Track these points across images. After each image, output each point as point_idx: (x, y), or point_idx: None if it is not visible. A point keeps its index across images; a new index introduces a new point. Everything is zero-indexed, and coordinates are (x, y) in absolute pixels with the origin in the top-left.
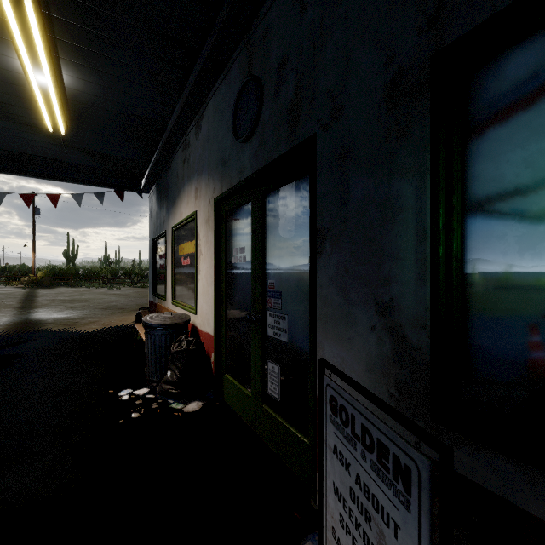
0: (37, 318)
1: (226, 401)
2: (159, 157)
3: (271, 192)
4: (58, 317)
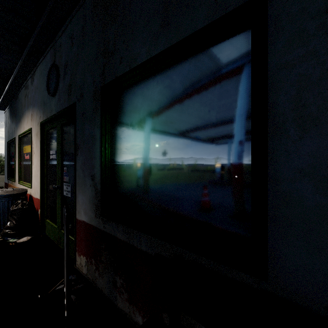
0: None
1: (46, 234)
2: (9, 90)
3: (65, 123)
4: None
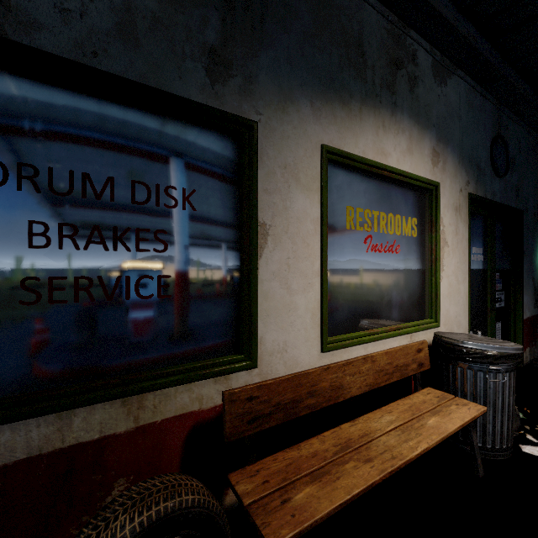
0: None
1: None
2: None
3: (498, 219)
4: None
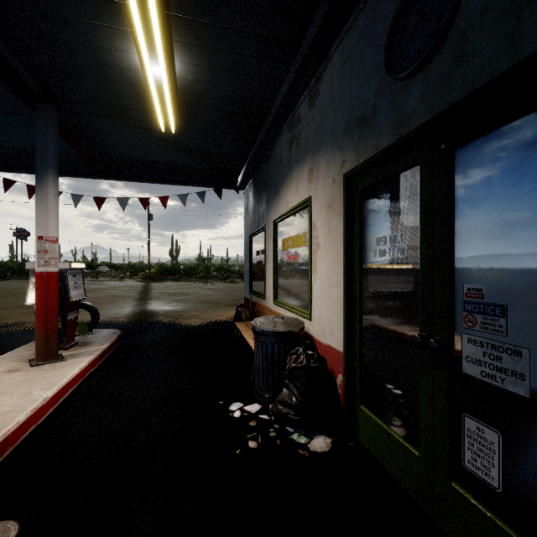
0: (151, 310)
1: (361, 442)
2: (260, 146)
3: (473, 139)
4: (167, 309)
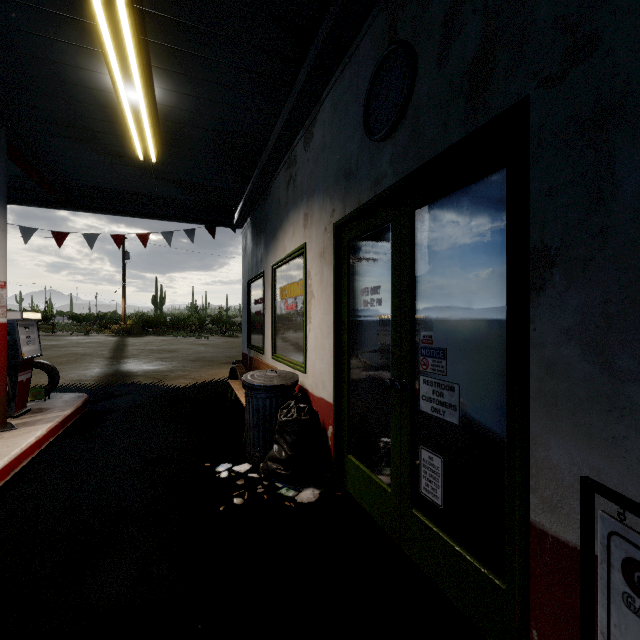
0: (127, 370)
1: (349, 491)
2: (257, 183)
3: (426, 204)
4: (147, 369)
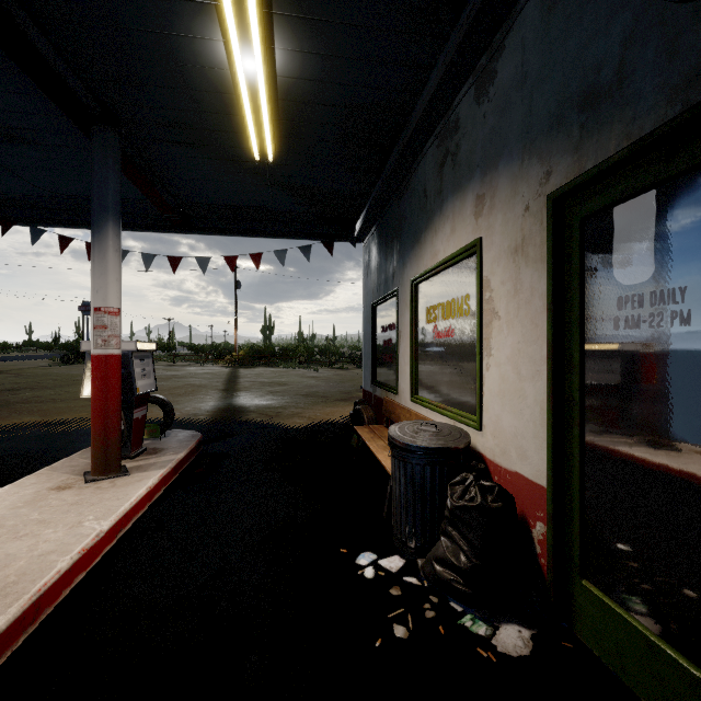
0: (239, 404)
1: (584, 642)
2: (391, 175)
3: None
4: (259, 404)
